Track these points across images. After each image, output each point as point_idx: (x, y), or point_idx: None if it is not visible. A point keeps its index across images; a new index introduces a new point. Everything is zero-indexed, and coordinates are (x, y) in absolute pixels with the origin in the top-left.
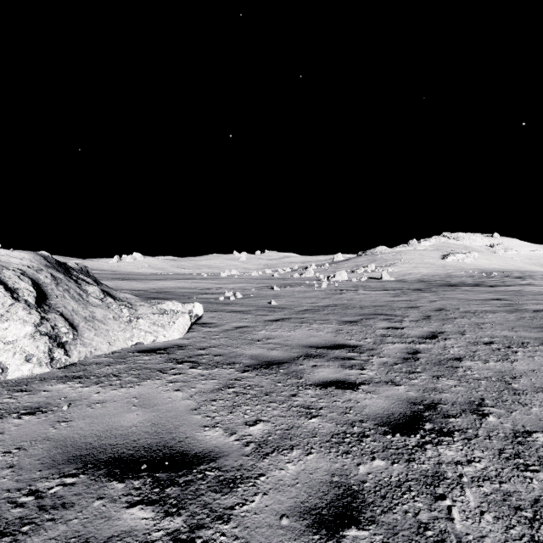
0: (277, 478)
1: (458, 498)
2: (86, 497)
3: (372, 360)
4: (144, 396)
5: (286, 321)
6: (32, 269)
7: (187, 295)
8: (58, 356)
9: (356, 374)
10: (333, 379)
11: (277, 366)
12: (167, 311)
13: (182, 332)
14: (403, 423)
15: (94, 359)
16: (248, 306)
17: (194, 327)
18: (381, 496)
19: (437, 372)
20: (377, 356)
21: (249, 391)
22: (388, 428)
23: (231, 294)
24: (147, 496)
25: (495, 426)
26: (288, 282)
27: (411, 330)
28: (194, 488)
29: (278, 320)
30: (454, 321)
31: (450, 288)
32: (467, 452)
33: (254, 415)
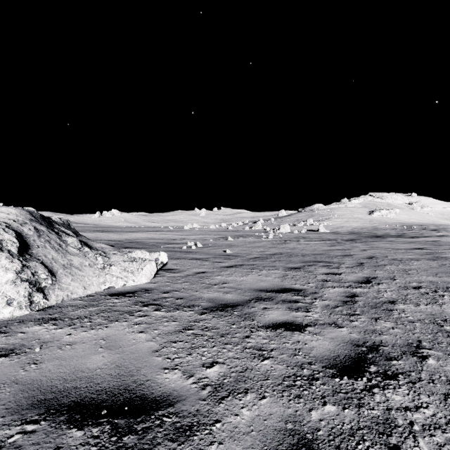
0: (233, 425)
1: (412, 449)
2: (43, 447)
3: (316, 303)
4: (111, 338)
5: (239, 267)
6: (17, 222)
7: (155, 245)
8: (38, 300)
9: (302, 316)
10: (282, 321)
11: (231, 309)
12: (136, 259)
13: (149, 277)
14: (349, 366)
15: (70, 302)
16: (206, 254)
17: (160, 273)
18: (335, 447)
19: (374, 315)
20: (319, 299)
21: (207, 333)
22: (335, 370)
23: (192, 244)
24: (104, 446)
25: (436, 369)
26: (240, 234)
27: (347, 275)
28: (151, 436)
29: (232, 266)
30: (384, 267)
31: (377, 238)
32: (414, 397)
33: (211, 357)
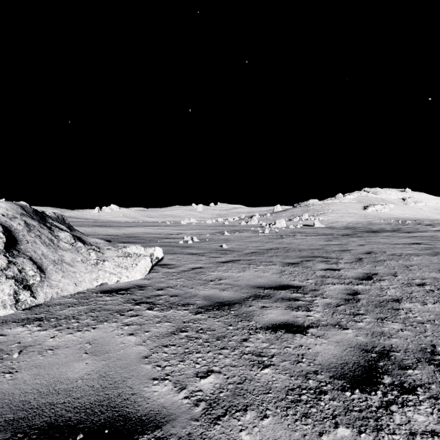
0: None
1: None
2: None
3: (316, 301)
4: (98, 341)
5: (235, 262)
6: (6, 217)
7: (152, 239)
8: (24, 298)
9: (303, 316)
10: (282, 322)
11: (228, 308)
12: (131, 254)
13: (144, 273)
14: (360, 376)
15: (59, 300)
16: (203, 249)
17: (155, 268)
18: None
19: (380, 315)
20: (320, 297)
21: (201, 335)
22: (345, 381)
23: (189, 239)
24: None
25: None
26: (236, 229)
27: (347, 271)
28: None
29: (229, 261)
30: (384, 263)
31: (373, 233)
32: (439, 417)
33: (206, 364)
